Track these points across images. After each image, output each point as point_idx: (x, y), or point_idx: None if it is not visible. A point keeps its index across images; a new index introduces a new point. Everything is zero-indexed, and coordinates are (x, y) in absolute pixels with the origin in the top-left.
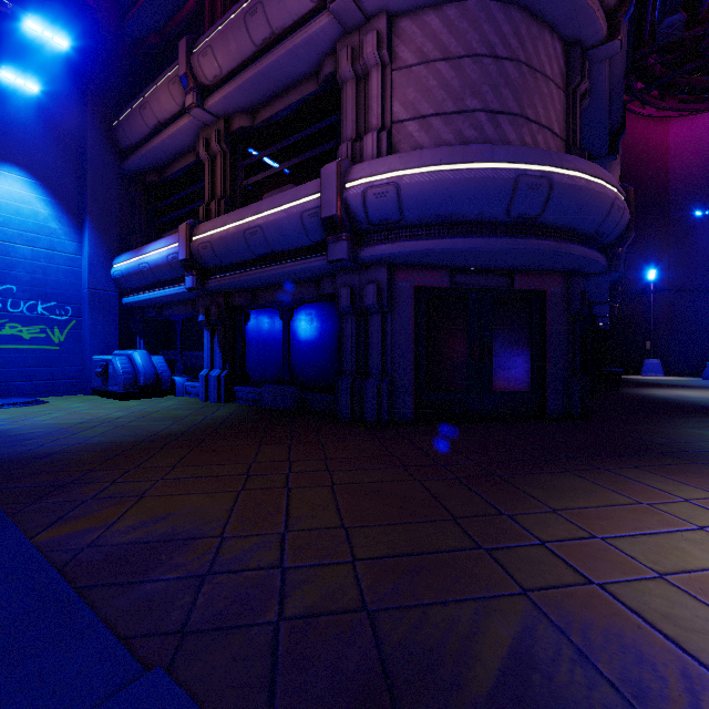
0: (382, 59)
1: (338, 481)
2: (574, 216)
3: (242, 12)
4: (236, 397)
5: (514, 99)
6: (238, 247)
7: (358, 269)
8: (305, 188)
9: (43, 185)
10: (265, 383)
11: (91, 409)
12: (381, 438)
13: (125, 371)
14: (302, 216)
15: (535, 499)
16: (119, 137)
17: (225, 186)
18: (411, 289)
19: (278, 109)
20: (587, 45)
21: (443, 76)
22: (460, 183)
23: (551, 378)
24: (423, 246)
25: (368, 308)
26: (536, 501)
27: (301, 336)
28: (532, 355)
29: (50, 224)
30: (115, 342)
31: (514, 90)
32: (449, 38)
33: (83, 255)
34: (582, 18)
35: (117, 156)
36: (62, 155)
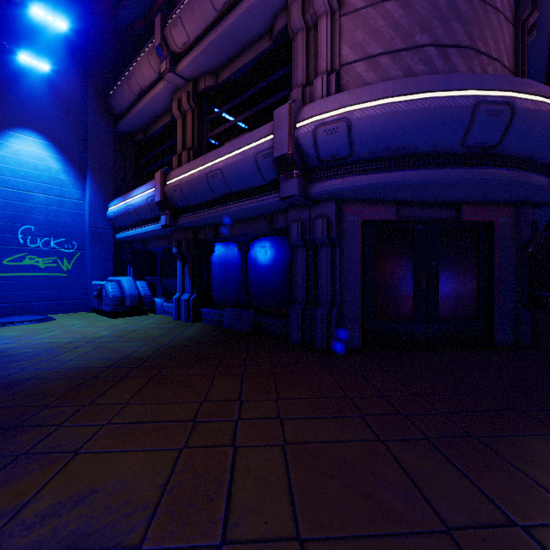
0: (331, 5)
1: (290, 437)
2: (534, 144)
3: None
4: (202, 317)
5: (464, 31)
6: (202, 189)
7: (308, 205)
8: (259, 132)
9: (55, 145)
10: (226, 306)
11: (84, 327)
12: (332, 369)
13: (115, 294)
14: (257, 157)
15: (546, 489)
16: (112, 105)
17: (193, 138)
18: (359, 223)
19: (237, 67)
20: None
21: (391, 16)
22: (413, 113)
23: (499, 307)
24: (373, 180)
25: (317, 241)
26: (549, 495)
27: (257, 266)
28: (479, 284)
29: (60, 176)
30: (110, 270)
31: (464, 22)
32: None
33: (86, 200)
34: None
35: (112, 120)
36: (69, 121)
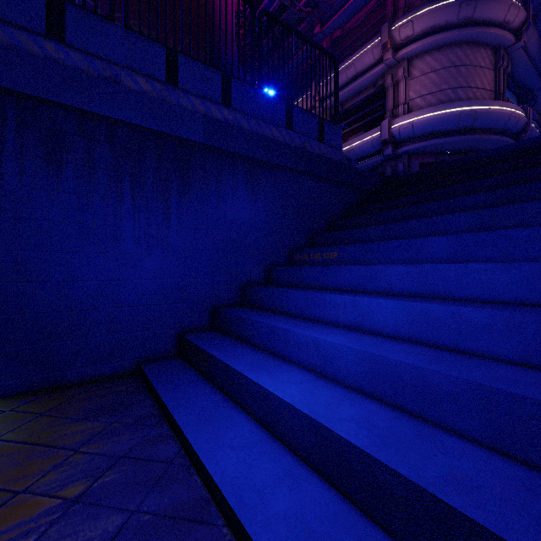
0: (405, 76)
1: None
2: (489, 124)
3: (344, 68)
4: None
5: (464, 81)
6: None
7: (394, 159)
8: (373, 131)
9: None
10: None
11: None
12: None
13: None
14: (372, 142)
15: None
16: None
17: None
18: (417, 164)
19: (355, 101)
20: (506, 47)
21: (431, 79)
22: (437, 119)
23: None
24: (423, 144)
25: (399, 173)
26: None
27: None
28: None
29: None
30: None
31: (464, 77)
32: (434, 63)
33: None
34: (499, 39)
35: None
36: None
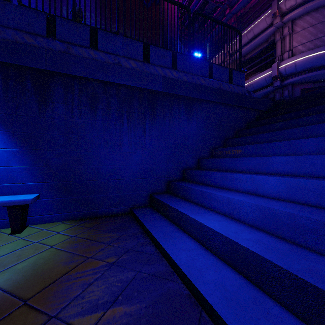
0: (289, 32)
1: None
2: None
3: (245, 33)
4: None
5: None
6: None
7: (282, 88)
8: (266, 71)
9: None
10: None
11: None
12: None
13: None
14: (265, 78)
15: None
16: None
17: None
18: (299, 90)
19: (253, 53)
20: None
21: (310, 31)
22: (314, 58)
23: None
24: (303, 76)
25: (285, 97)
26: None
27: None
28: None
29: None
30: None
31: None
32: (312, 20)
33: None
34: None
35: None
36: None
